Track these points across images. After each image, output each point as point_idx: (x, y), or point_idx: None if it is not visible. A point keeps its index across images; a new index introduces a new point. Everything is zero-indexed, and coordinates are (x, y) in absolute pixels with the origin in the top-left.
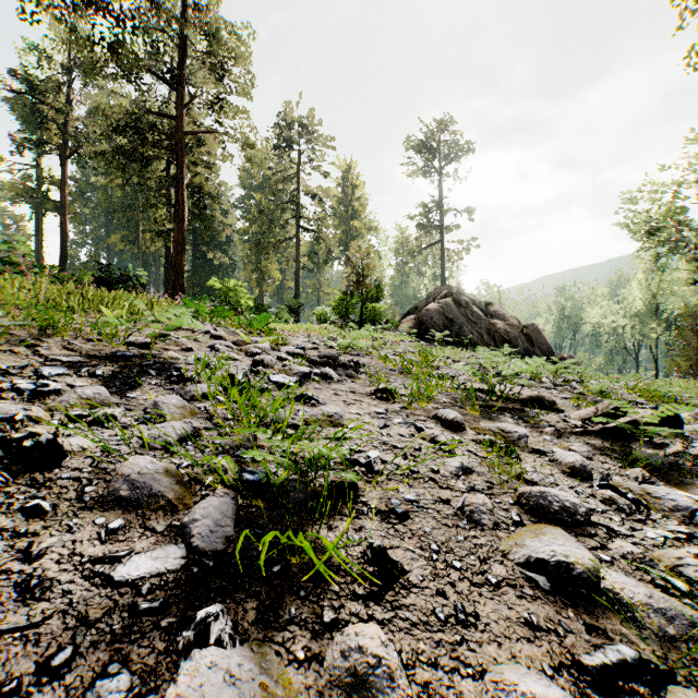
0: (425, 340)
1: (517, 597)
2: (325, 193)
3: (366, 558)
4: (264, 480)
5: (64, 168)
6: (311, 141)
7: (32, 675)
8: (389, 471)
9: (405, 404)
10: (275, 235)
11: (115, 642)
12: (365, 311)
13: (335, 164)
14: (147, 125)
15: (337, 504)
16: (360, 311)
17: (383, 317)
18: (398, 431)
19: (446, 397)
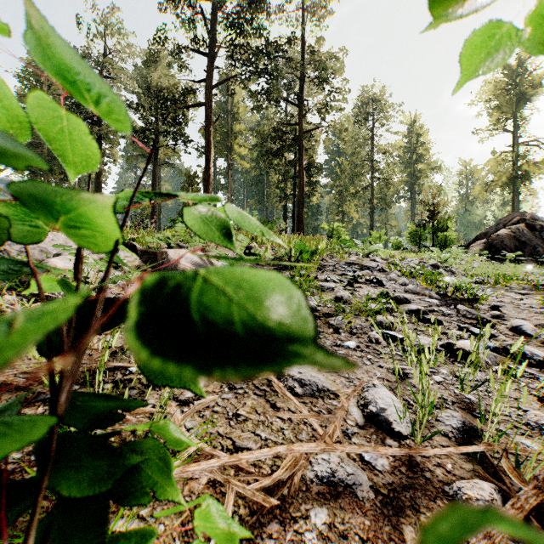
0: (496, 260)
1: (543, 321)
2: (395, 148)
3: (490, 308)
4: (455, 287)
5: (231, 165)
6: (382, 110)
7: (427, 305)
8: (490, 300)
9: (490, 286)
10: (355, 186)
11: (436, 306)
12: (436, 238)
13: (403, 123)
14: (283, 134)
15: (473, 302)
16: (431, 239)
17: (453, 243)
18: (490, 292)
19: (517, 286)
